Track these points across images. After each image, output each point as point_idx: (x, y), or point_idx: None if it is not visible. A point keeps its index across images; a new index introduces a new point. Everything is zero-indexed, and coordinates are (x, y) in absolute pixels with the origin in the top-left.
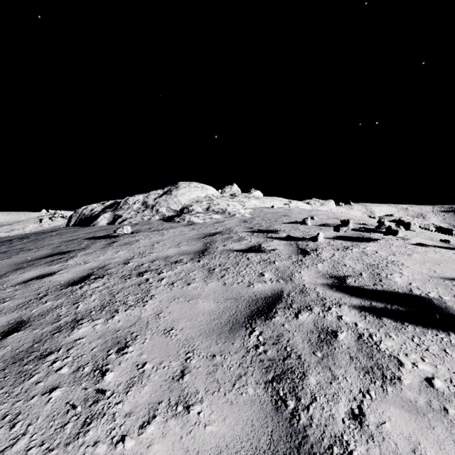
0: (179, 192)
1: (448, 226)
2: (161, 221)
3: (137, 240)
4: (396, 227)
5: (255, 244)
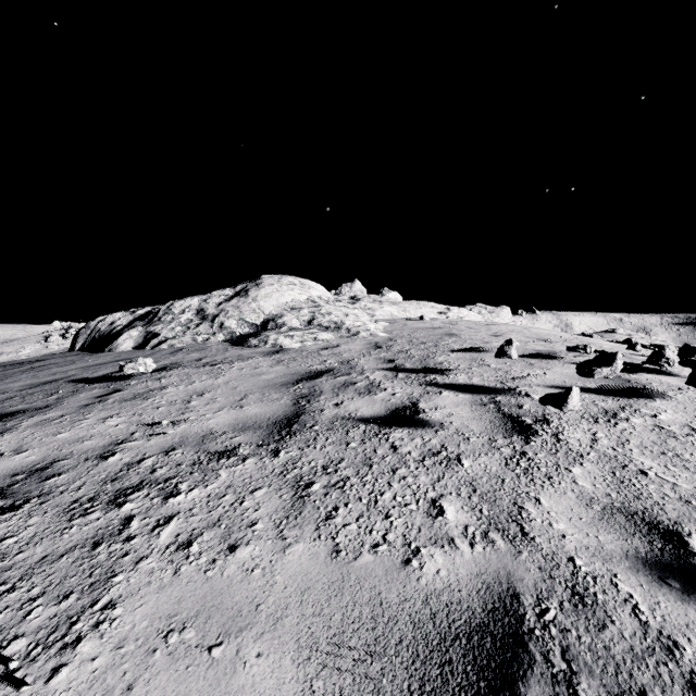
0: (261, 292)
1: None
2: (225, 344)
3: (162, 388)
4: None
5: (405, 403)
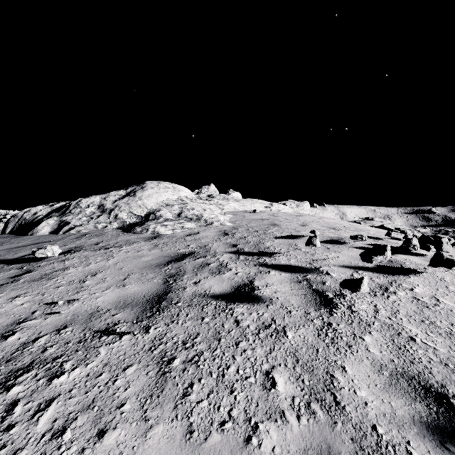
0: (145, 193)
1: (429, 231)
2: (118, 230)
3: (64, 269)
4: (450, 255)
5: (244, 281)
